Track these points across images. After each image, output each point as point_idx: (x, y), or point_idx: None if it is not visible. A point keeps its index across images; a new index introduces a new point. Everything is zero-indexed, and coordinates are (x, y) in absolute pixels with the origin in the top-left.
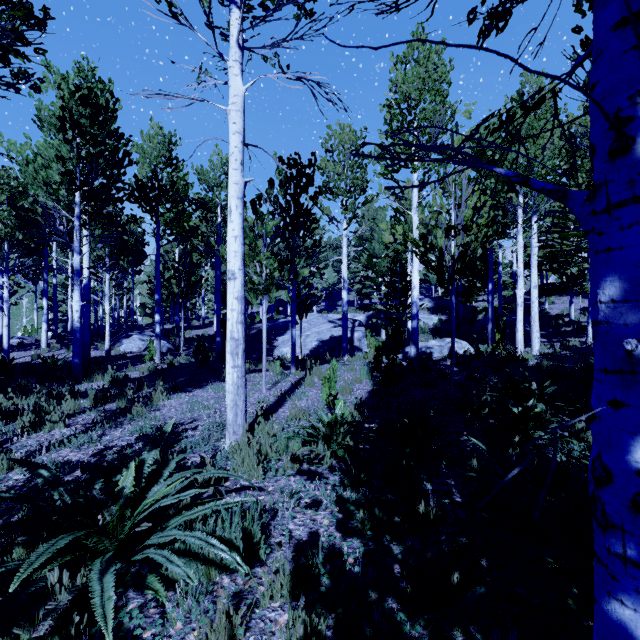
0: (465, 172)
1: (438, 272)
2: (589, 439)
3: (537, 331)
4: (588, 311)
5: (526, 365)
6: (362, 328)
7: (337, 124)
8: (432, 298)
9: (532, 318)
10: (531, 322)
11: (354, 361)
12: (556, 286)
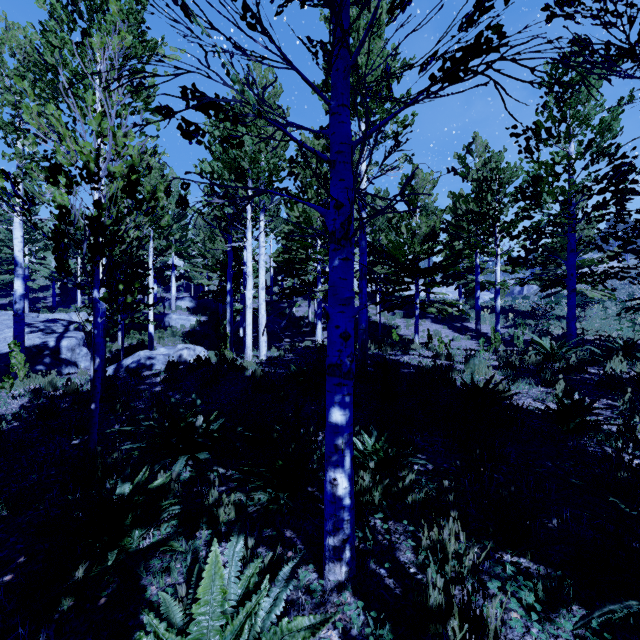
0: (113, 97)
1: (55, 247)
2: (228, 512)
3: (265, 335)
4: (317, 314)
5: (244, 375)
6: (80, 333)
7: (2, 18)
8: (194, 297)
9: (260, 321)
10: (259, 325)
11: (13, 389)
12: (292, 290)
